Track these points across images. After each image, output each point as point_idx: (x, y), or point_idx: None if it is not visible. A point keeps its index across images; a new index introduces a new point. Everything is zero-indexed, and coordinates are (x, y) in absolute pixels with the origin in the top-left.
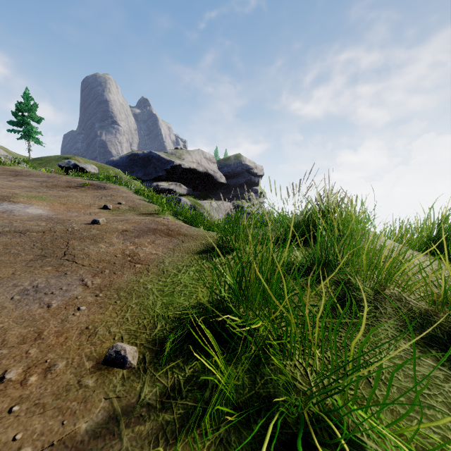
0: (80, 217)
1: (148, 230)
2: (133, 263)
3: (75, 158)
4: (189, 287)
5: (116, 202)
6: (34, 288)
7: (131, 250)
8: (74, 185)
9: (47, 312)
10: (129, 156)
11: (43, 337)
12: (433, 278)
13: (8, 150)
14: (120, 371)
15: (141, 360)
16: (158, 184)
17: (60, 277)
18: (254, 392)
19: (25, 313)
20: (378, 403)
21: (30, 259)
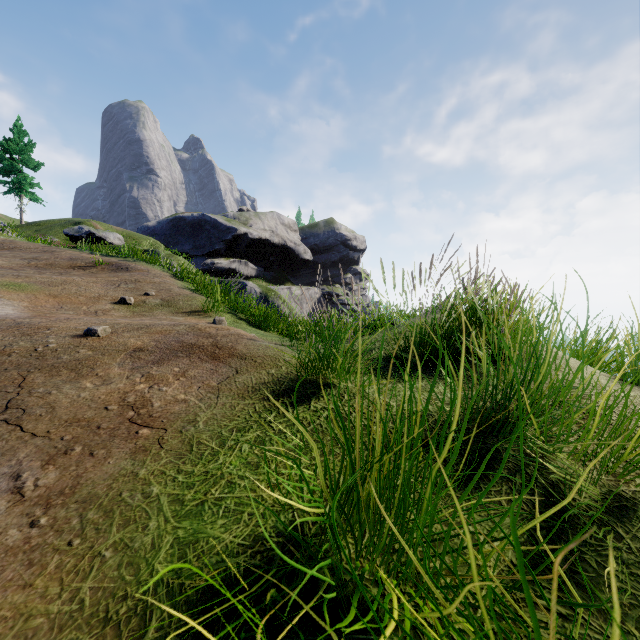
0: (71, 321)
1: (179, 348)
2: (136, 425)
3: (90, 222)
4: (237, 489)
5: (142, 292)
6: None
7: (139, 393)
8: (80, 265)
9: None
10: (171, 220)
11: None
12: None
13: None
14: None
15: None
16: (214, 261)
17: None
18: None
19: None
20: None
21: None
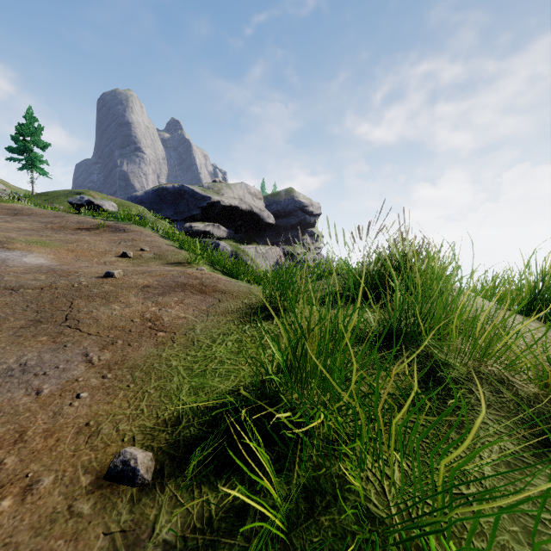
0: (91, 268)
1: (176, 286)
2: (154, 330)
3: (89, 193)
4: (226, 364)
5: (138, 248)
6: (21, 367)
7: (153, 313)
8: (86, 227)
9: (35, 401)
10: (156, 190)
11: (26, 438)
12: (540, 350)
13: (6, 183)
14: (129, 490)
15: (159, 472)
16: (192, 225)
17: (57, 350)
18: (313, 520)
19: (4, 403)
20: (483, 535)
21: (20, 326)
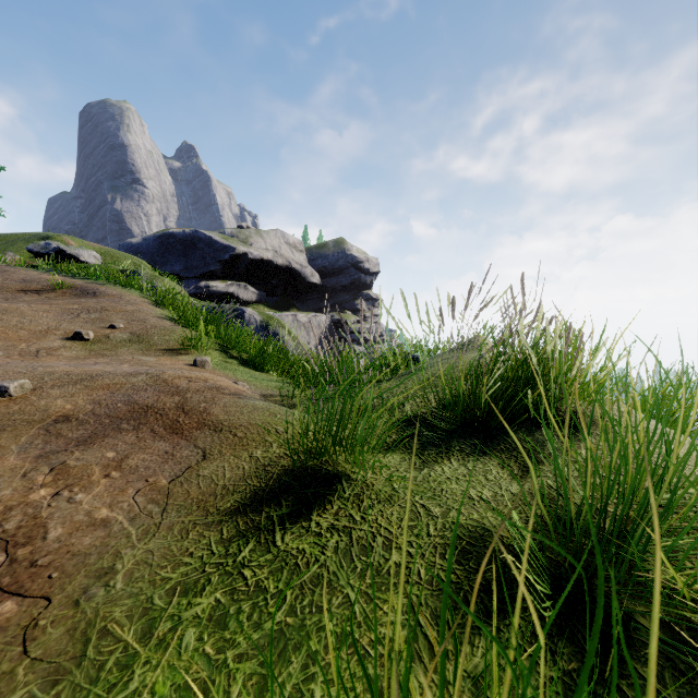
0: None
1: (126, 415)
2: None
3: (61, 237)
4: None
5: (107, 324)
6: None
7: (31, 510)
8: (35, 288)
9: None
10: (159, 236)
11: None
12: None
13: None
14: None
15: None
16: (209, 284)
17: None
18: None
19: None
20: None
21: None
